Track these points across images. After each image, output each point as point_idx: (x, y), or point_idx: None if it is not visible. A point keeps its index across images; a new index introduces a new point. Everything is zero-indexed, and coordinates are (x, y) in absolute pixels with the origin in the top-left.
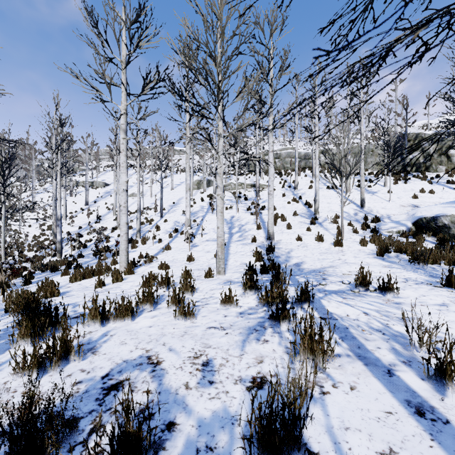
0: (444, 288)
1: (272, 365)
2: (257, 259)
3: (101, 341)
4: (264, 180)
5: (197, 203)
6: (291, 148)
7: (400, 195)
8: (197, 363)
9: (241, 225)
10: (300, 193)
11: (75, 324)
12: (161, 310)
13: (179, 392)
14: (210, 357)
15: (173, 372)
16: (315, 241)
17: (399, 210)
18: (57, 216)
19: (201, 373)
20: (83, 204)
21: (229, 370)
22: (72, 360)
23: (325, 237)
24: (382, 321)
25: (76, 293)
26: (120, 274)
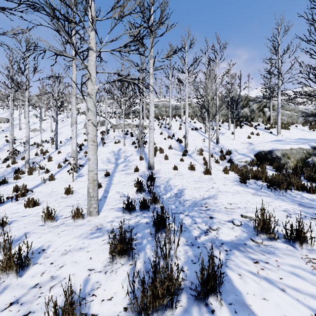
0: None
1: None
2: (137, 191)
3: None
4: (146, 123)
5: None
6: (166, 101)
7: (239, 135)
8: None
9: (126, 156)
10: (173, 132)
11: None
12: None
13: None
14: None
15: None
16: (188, 170)
17: (241, 145)
18: None
19: None
20: None
21: None
22: None
23: (196, 166)
24: None
25: None
26: None
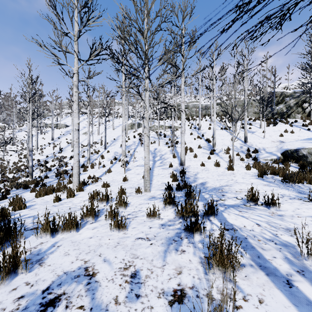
0: (311, 202)
1: (189, 276)
2: (173, 180)
3: (48, 252)
4: (177, 124)
5: (131, 139)
6: (196, 101)
7: (271, 134)
8: (127, 275)
9: (161, 154)
10: (202, 132)
11: (30, 235)
12: (101, 222)
13: (109, 308)
14: (137, 268)
15: (105, 284)
16: (214, 166)
17: (271, 144)
18: (29, 148)
19: (129, 286)
20: (50, 139)
21: (153, 282)
22: (20, 272)
23: (221, 163)
24: (272, 232)
25: (38, 206)
26: (72, 191)
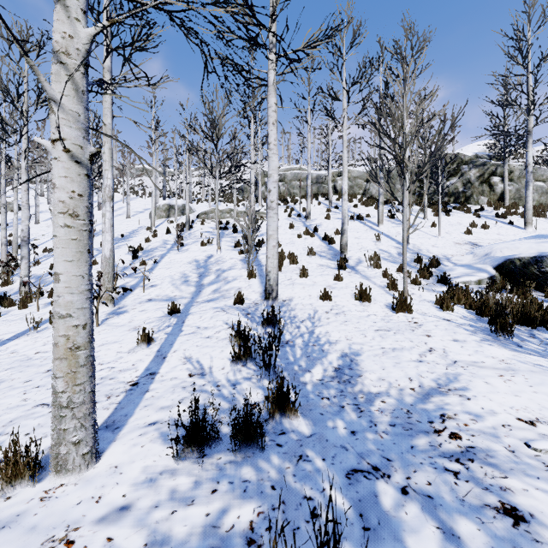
0: None
1: None
2: (236, 359)
3: None
4: (263, 208)
5: (160, 236)
6: (299, 168)
7: (448, 229)
8: None
9: (221, 269)
10: (314, 224)
11: None
12: None
13: None
14: None
15: None
16: (355, 300)
17: (456, 248)
18: None
19: None
20: None
21: None
22: None
23: (371, 291)
24: None
25: None
26: None
